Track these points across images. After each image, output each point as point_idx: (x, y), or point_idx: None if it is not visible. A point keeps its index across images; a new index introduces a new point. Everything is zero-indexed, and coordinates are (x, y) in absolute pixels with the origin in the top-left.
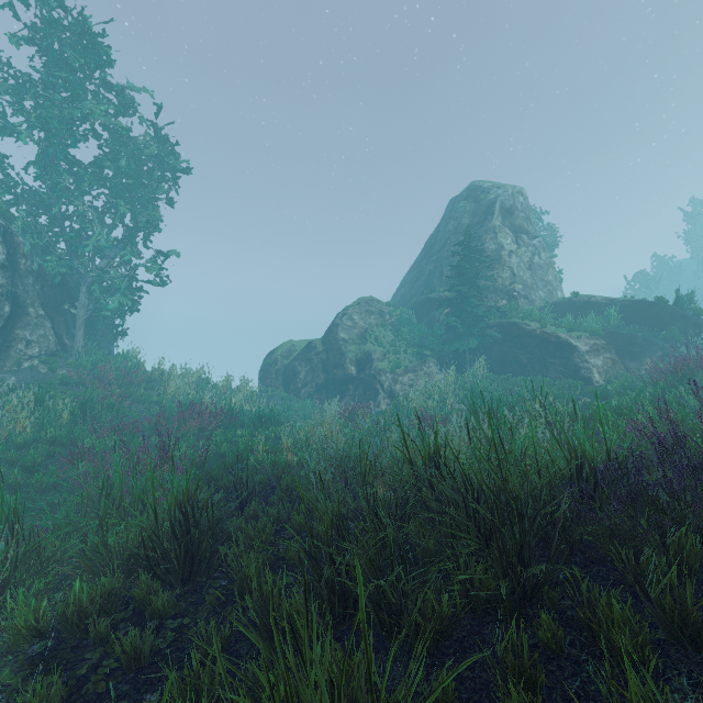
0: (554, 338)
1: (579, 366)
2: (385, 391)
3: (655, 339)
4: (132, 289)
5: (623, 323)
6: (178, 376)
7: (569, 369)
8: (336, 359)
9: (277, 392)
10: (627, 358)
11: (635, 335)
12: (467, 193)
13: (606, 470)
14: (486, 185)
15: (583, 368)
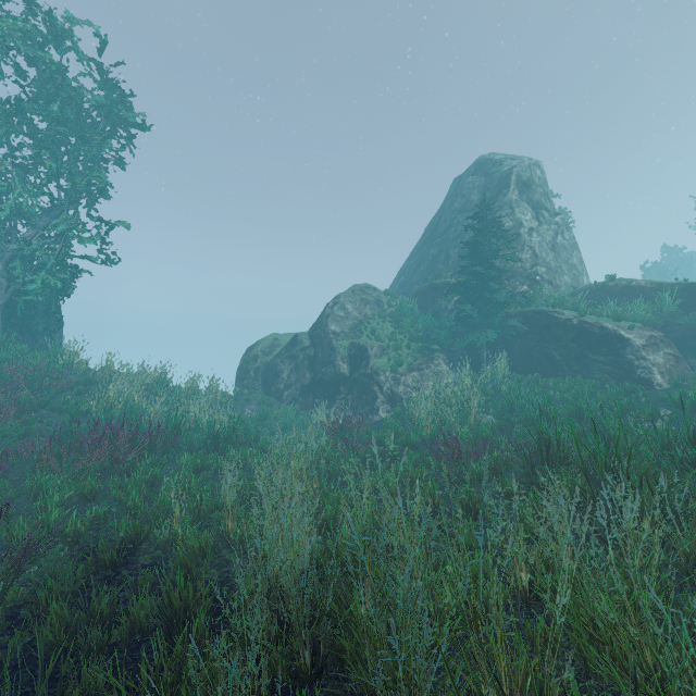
0: (597, 329)
1: (633, 364)
2: (384, 395)
3: None
4: (65, 267)
5: (679, 311)
6: (128, 376)
7: (619, 368)
8: (325, 356)
9: (255, 395)
10: (690, 354)
11: None
12: (475, 168)
13: None
14: (497, 157)
15: (640, 367)
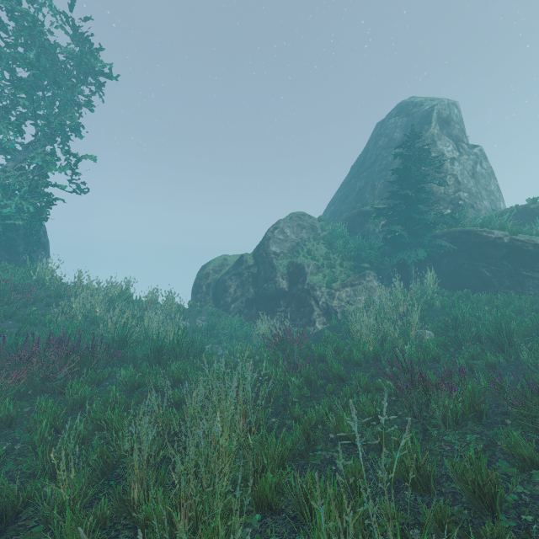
0: (531, 247)
1: None
2: (319, 308)
3: None
4: (39, 194)
5: None
6: (95, 290)
7: None
8: (267, 273)
9: (206, 307)
10: None
11: None
12: (397, 111)
13: None
14: (417, 99)
15: None
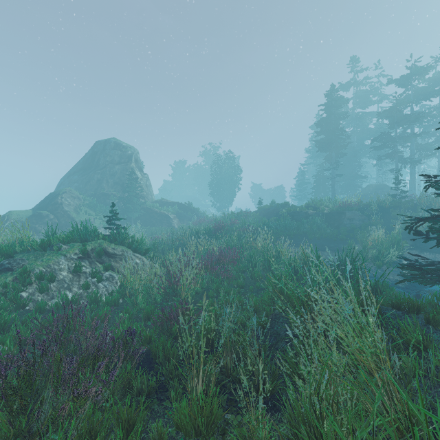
0: (164, 214)
1: (172, 223)
2: None
3: (186, 215)
4: None
5: (178, 210)
6: None
7: (169, 224)
8: (68, 222)
9: None
10: (181, 220)
11: (182, 214)
12: (114, 144)
13: (214, 230)
14: (124, 144)
15: (173, 223)
